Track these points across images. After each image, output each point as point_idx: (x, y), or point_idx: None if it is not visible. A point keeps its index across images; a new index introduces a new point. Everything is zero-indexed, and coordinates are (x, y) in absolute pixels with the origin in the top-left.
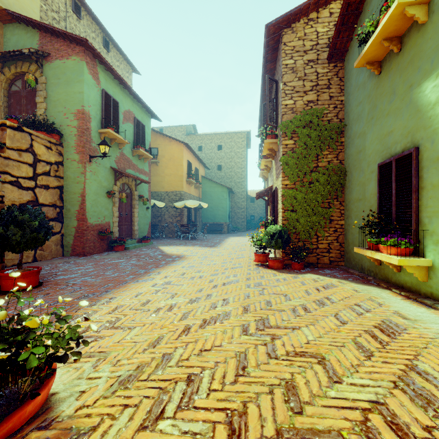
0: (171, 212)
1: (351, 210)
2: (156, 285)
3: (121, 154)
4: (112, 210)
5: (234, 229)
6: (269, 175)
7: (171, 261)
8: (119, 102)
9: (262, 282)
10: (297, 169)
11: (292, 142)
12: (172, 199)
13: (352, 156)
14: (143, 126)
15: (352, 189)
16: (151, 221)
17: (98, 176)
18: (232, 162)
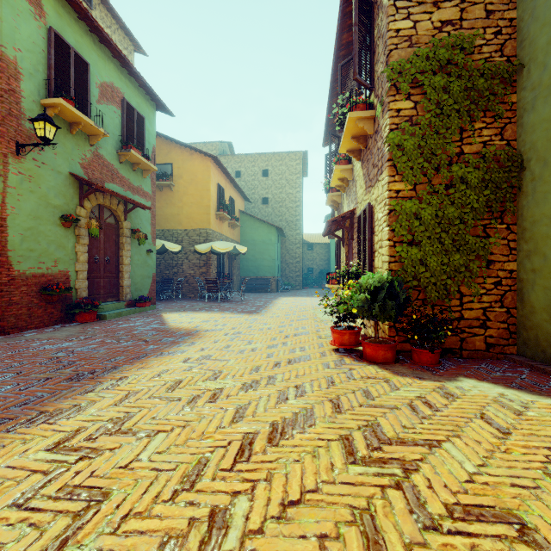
0: (193, 261)
1: (543, 238)
2: (70, 440)
3: (95, 155)
4: (73, 249)
5: (286, 286)
6: (346, 196)
7: (168, 345)
8: (91, 64)
9: (379, 420)
10: (421, 157)
11: (410, 104)
12: (194, 240)
13: (546, 123)
14: (141, 117)
15: (546, 194)
16: (163, 274)
17: (40, 185)
18: (283, 193)
